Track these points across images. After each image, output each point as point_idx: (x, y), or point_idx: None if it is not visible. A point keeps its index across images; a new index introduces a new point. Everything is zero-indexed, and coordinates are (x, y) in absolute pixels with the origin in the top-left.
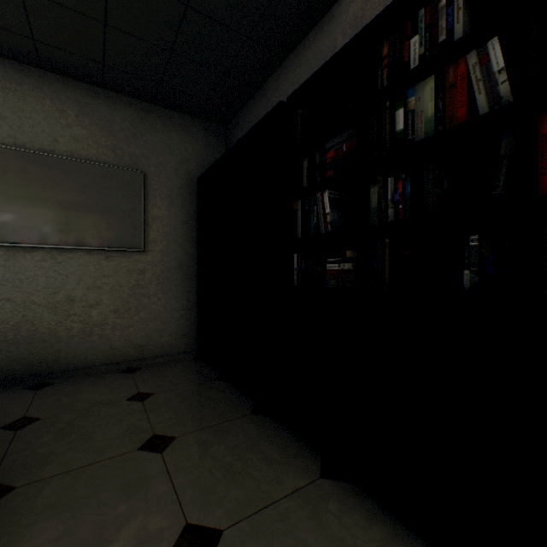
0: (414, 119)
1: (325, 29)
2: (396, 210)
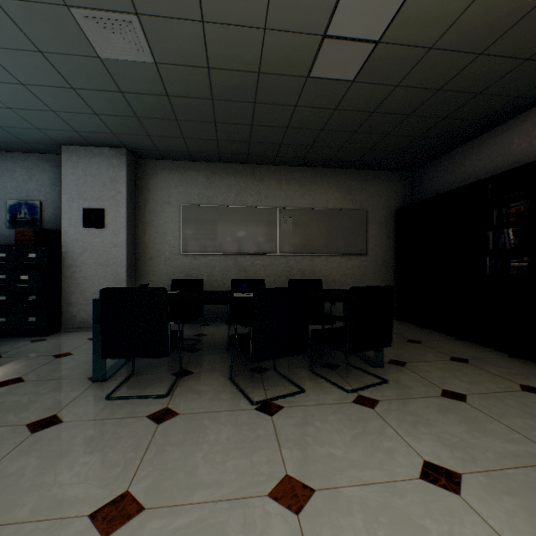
0: None
1: (504, 131)
2: None
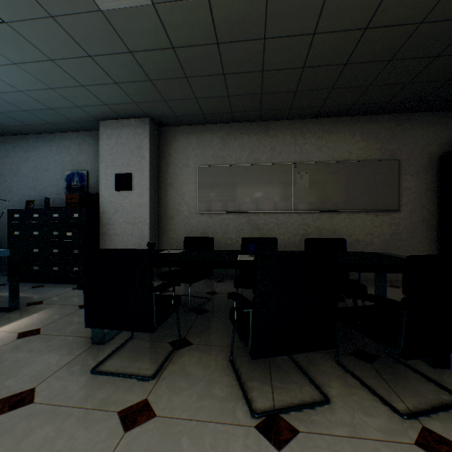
0: None
1: None
2: None
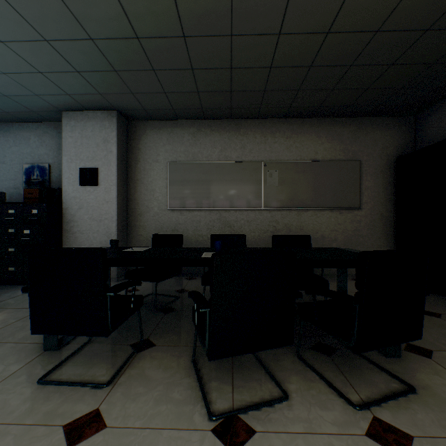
0: None
1: None
2: None
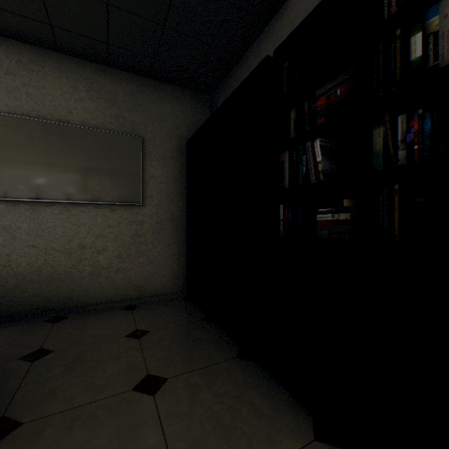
0: (438, 41)
1: None
2: (409, 152)
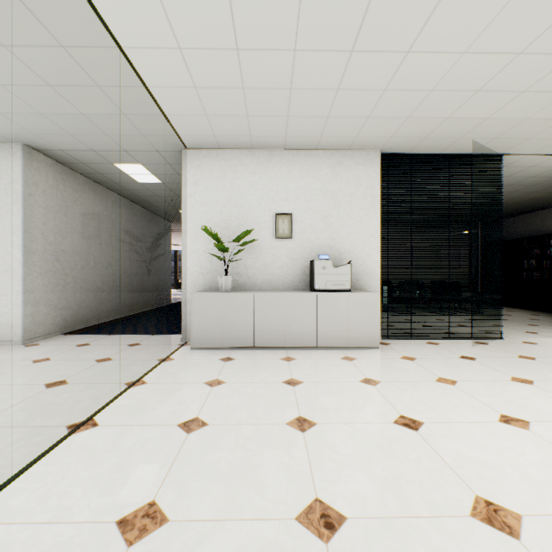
0: (550, 252)
1: (532, 216)
2: (547, 266)
